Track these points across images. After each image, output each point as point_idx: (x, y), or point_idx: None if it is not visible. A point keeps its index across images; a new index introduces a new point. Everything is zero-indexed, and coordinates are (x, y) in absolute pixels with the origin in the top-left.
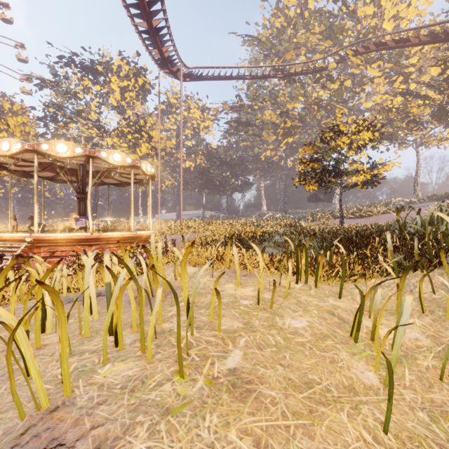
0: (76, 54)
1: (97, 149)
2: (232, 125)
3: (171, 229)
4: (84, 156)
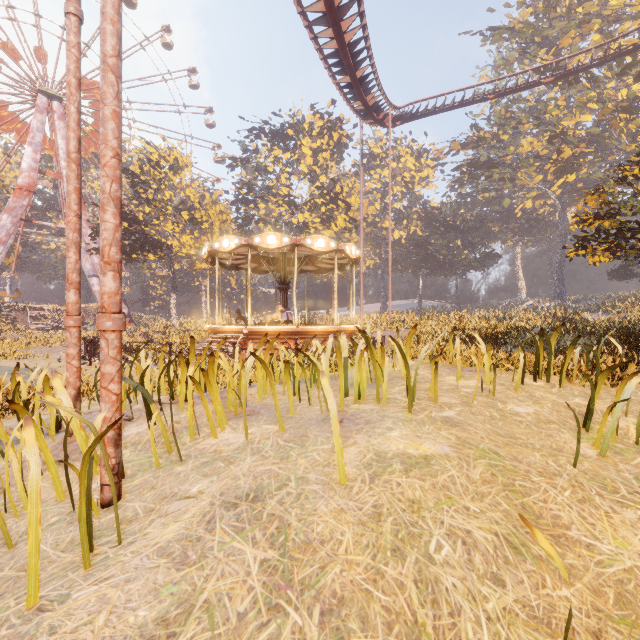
0: (267, 122)
1: (302, 237)
2: (464, 172)
3: (376, 325)
4: (290, 245)
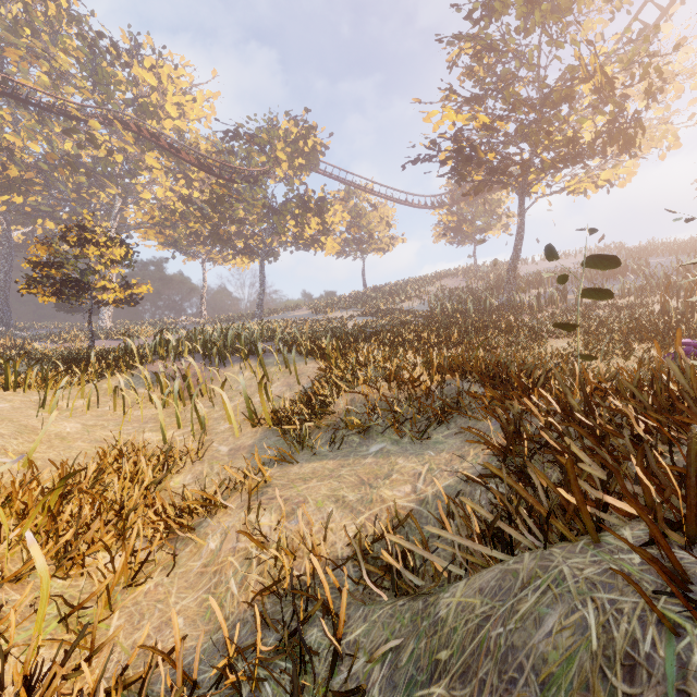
0: None
1: None
2: None
3: None
4: None
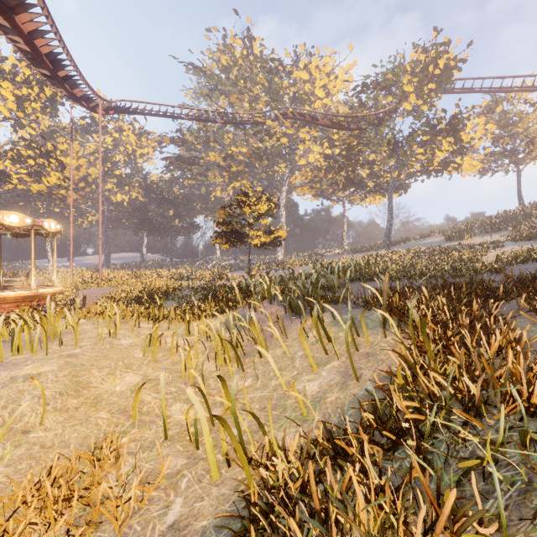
0: None
1: None
2: (172, 162)
3: (87, 282)
4: None
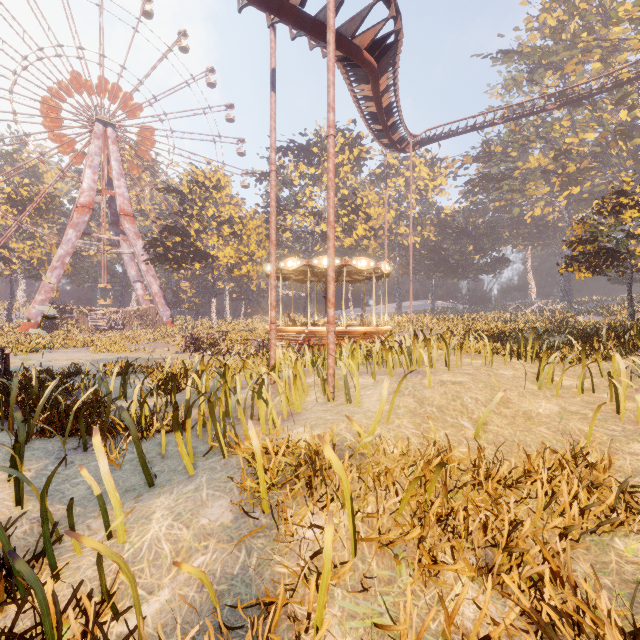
0: (294, 141)
1: (349, 259)
2: (476, 185)
3: (399, 326)
4: (341, 265)
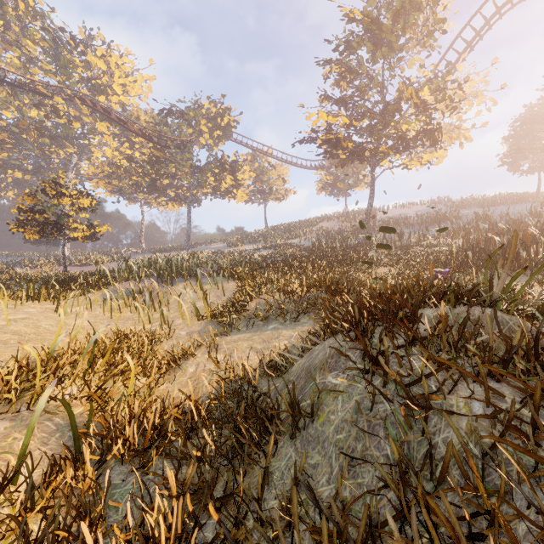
0: None
1: None
2: None
3: None
4: None
